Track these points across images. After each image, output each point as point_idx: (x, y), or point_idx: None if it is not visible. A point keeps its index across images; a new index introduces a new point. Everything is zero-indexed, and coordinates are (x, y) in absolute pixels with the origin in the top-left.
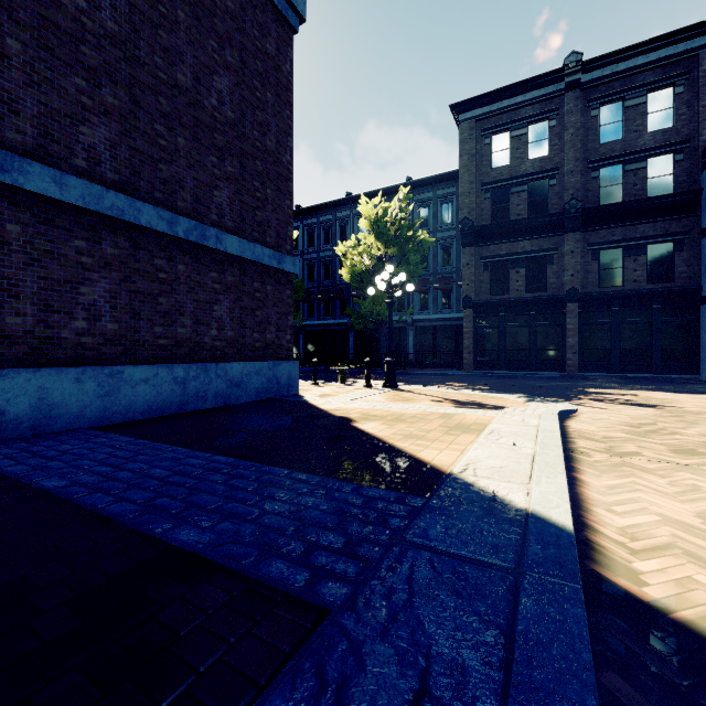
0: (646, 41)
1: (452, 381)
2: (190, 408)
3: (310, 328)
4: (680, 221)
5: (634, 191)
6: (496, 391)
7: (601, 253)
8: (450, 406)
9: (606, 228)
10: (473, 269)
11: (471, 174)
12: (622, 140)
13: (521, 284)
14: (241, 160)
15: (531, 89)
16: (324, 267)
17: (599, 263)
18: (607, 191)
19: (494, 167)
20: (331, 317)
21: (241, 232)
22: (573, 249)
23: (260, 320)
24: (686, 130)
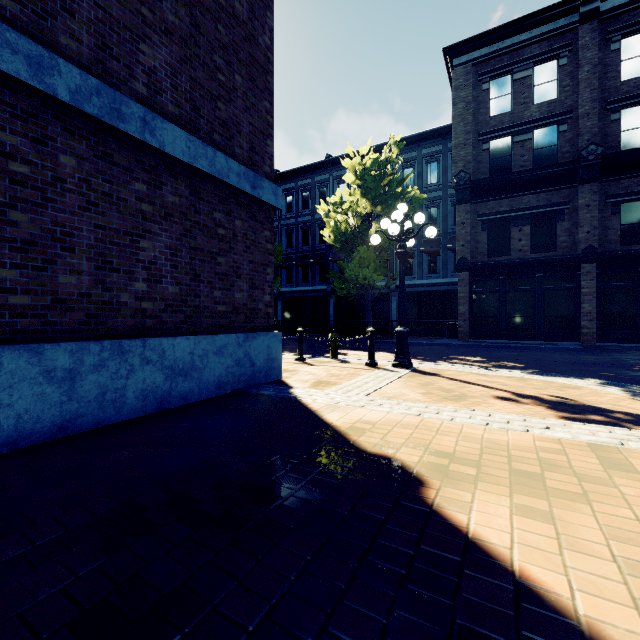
0: None
1: (459, 353)
2: (84, 425)
3: (288, 294)
4: None
5: None
6: (540, 370)
7: (623, 206)
8: (552, 415)
9: (629, 177)
10: (469, 228)
11: (467, 124)
12: None
13: (525, 243)
14: (191, 12)
15: (538, 24)
16: (303, 232)
17: (620, 217)
18: (630, 135)
19: (493, 114)
20: (310, 283)
21: (191, 127)
22: (589, 203)
23: (225, 271)
24: None
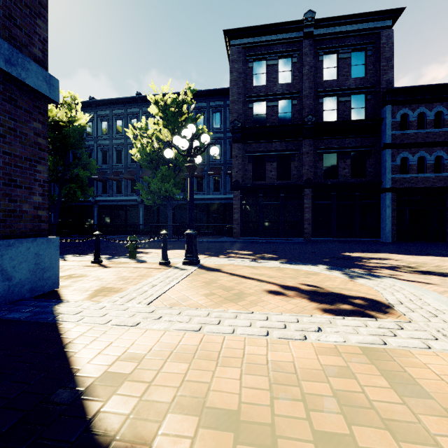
0: (353, 15)
1: (235, 248)
2: None
3: (103, 203)
4: (369, 138)
5: (344, 115)
6: (288, 259)
7: (324, 155)
8: (315, 309)
9: (328, 139)
10: (241, 160)
11: (239, 87)
12: (337, 80)
13: (274, 173)
14: None
15: (281, 32)
16: (117, 152)
17: (323, 162)
18: (328, 113)
19: (255, 85)
20: (123, 194)
21: None
22: (308, 151)
23: None
24: (372, 80)
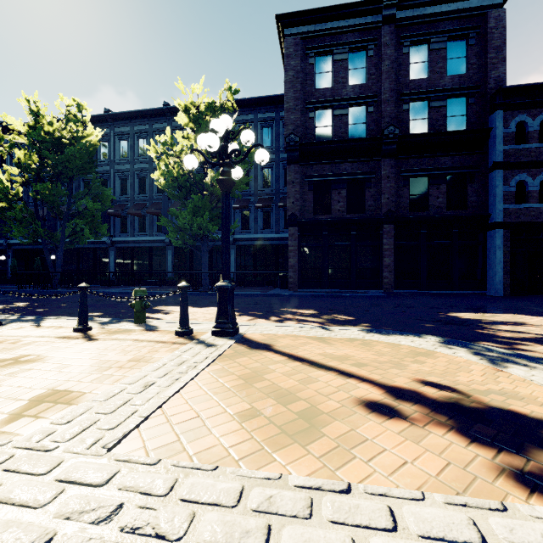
0: None
1: (291, 305)
2: None
3: (122, 244)
4: (471, 156)
5: (437, 126)
6: (372, 324)
7: (411, 180)
8: (492, 470)
9: (415, 157)
10: (298, 187)
11: (296, 91)
12: (428, 79)
13: (342, 204)
14: None
15: (352, 15)
16: (139, 180)
17: (409, 189)
18: (415, 124)
19: (318, 87)
20: (147, 233)
21: None
22: (388, 174)
23: None
24: (476, 78)
